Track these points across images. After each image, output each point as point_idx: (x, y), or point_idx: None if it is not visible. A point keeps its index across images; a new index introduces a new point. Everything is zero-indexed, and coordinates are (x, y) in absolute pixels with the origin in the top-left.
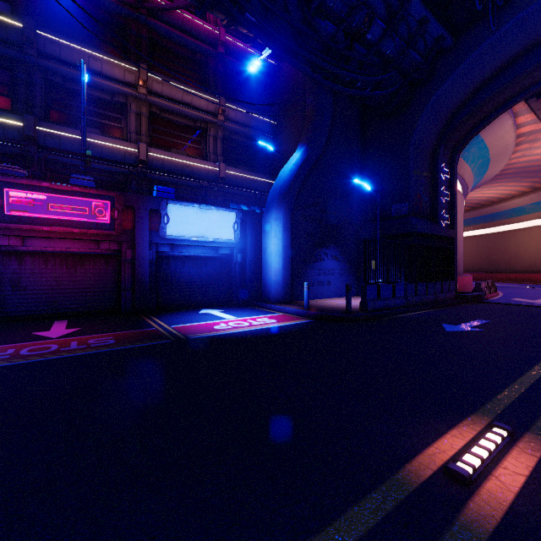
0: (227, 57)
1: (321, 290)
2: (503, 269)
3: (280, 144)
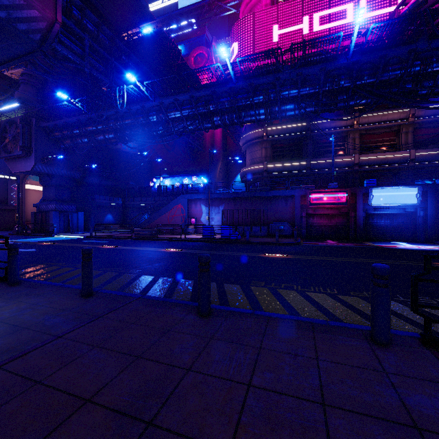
0: None
1: None
2: None
3: None
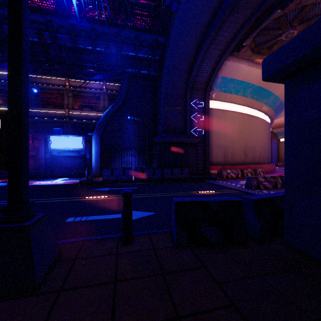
0: None
1: None
2: None
3: None
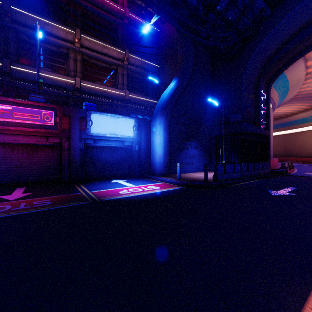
0: (130, 26)
1: (187, 167)
2: (293, 155)
3: (162, 79)
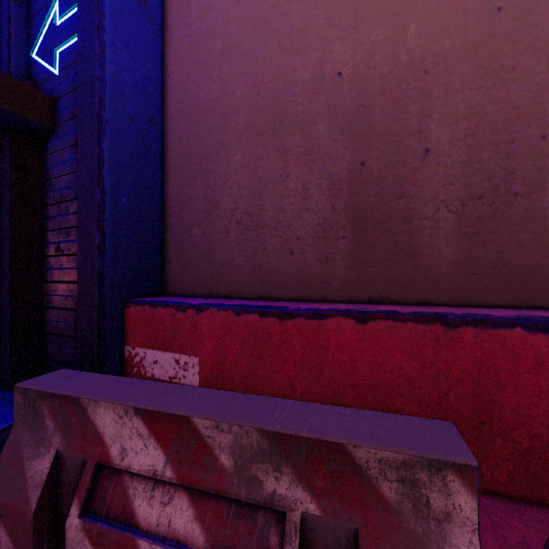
0: None
1: None
2: None
3: None
